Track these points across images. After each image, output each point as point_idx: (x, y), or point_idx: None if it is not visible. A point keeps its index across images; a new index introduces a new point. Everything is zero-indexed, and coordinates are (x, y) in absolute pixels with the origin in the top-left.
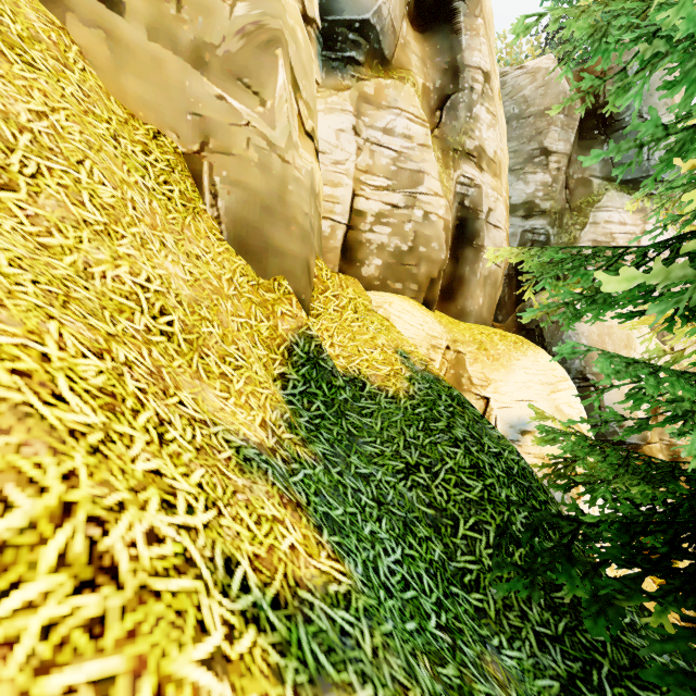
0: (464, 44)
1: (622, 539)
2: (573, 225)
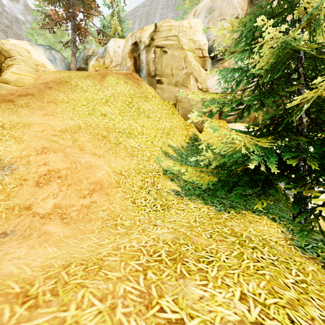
0: None
1: None
2: None
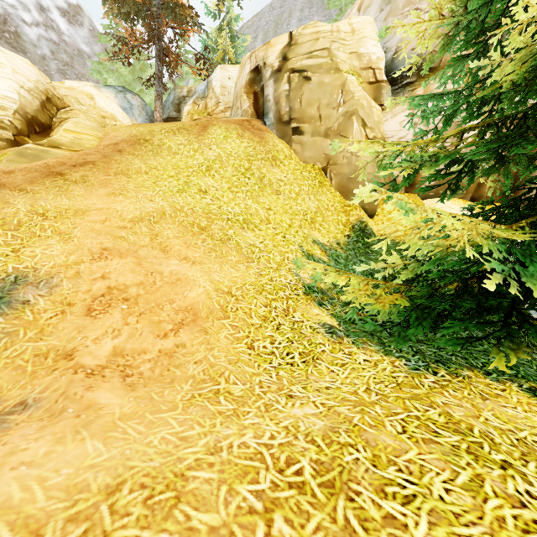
0: None
1: None
2: None
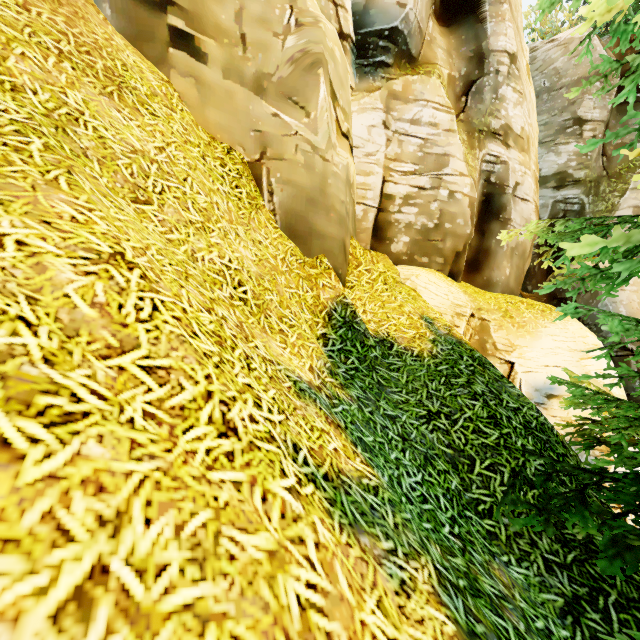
0: (489, 31)
1: (638, 489)
2: (611, 192)
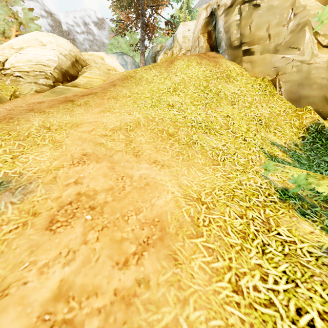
0: None
1: None
2: None
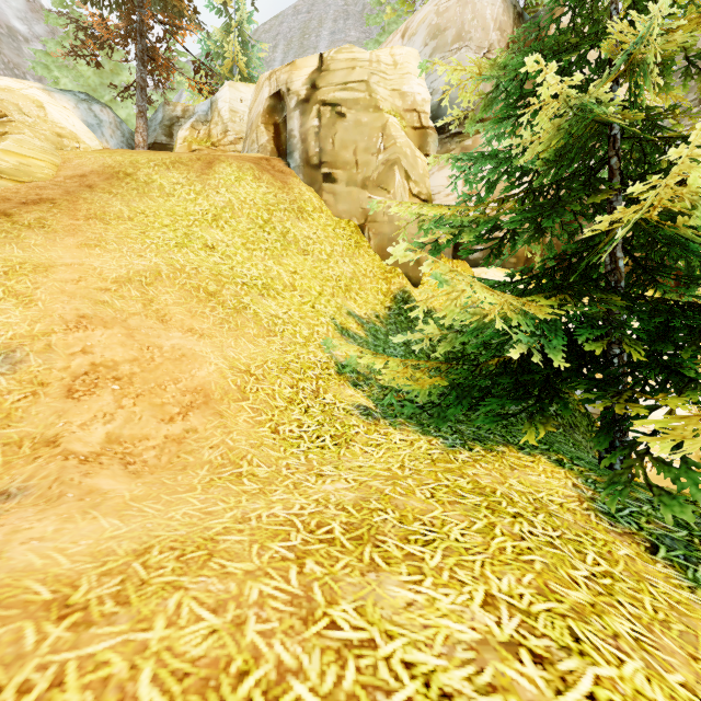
0: None
1: None
2: None
